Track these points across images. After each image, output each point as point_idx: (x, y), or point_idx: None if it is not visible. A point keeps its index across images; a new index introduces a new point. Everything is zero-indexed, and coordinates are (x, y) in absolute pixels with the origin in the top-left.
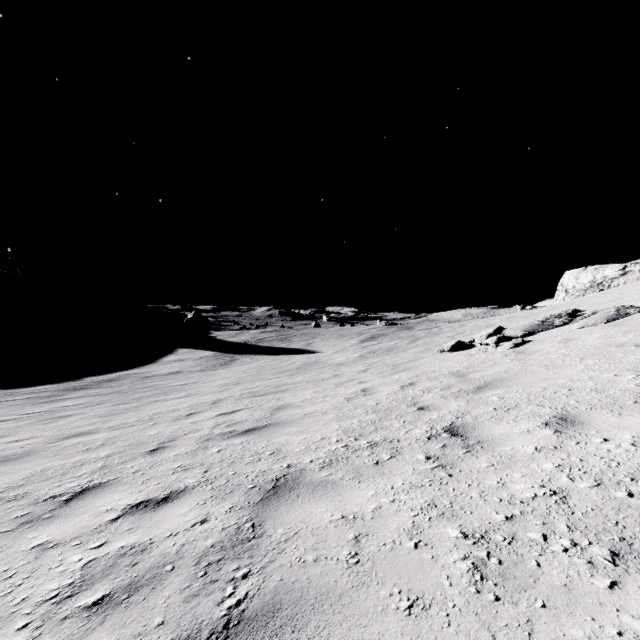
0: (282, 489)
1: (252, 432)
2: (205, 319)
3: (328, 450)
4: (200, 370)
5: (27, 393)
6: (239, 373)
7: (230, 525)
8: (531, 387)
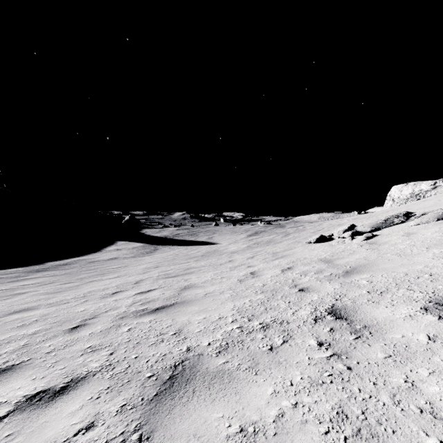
0: (178, 380)
1: (161, 310)
2: (137, 220)
3: (224, 331)
4: (131, 257)
5: (1, 274)
6: (159, 259)
7: (115, 436)
8: (393, 272)
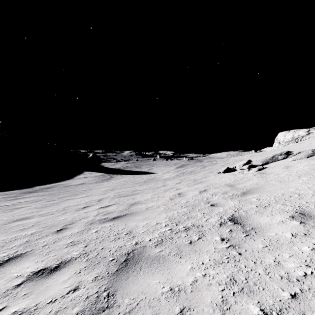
0: (131, 262)
1: (117, 219)
2: (98, 157)
3: (160, 232)
4: (94, 182)
5: (3, 195)
6: (114, 184)
7: (92, 294)
8: (274, 193)
